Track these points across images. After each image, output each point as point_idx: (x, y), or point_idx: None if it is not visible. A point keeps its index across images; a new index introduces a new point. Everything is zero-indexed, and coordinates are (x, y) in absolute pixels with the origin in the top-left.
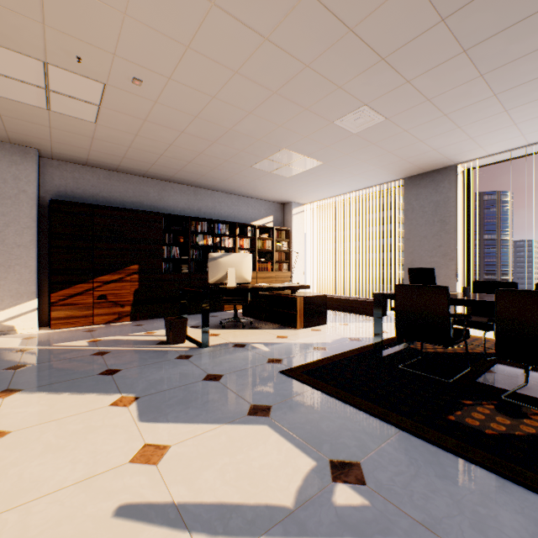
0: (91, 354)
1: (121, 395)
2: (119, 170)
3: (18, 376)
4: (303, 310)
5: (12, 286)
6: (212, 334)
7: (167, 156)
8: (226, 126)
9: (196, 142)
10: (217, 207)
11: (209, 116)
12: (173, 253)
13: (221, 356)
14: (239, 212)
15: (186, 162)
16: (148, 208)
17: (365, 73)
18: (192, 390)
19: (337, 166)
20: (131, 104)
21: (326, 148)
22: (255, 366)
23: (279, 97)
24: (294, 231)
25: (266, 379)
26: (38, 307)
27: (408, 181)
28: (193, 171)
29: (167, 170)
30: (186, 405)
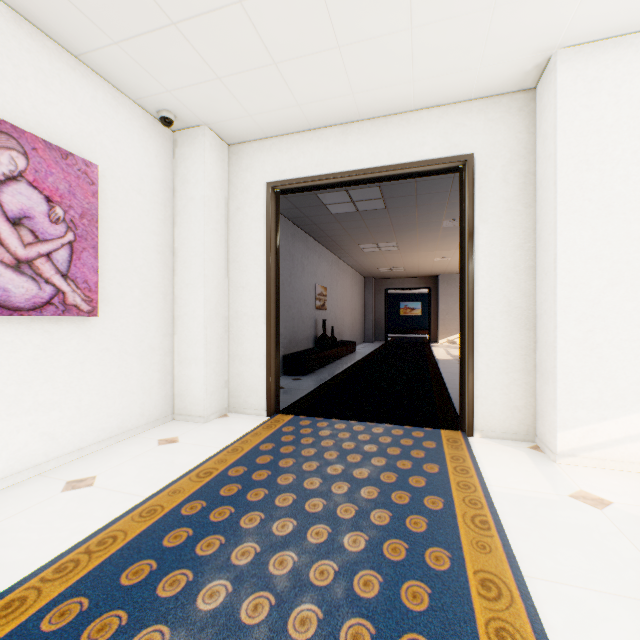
0: None
1: None
2: None
3: None
4: None
5: (455, 326)
6: None
7: None
8: None
9: None
10: None
11: None
12: None
13: None
14: None
15: None
16: None
17: None
18: None
19: None
20: None
21: None
22: None
23: None
24: None
25: None
26: None
27: None
28: None
29: None
30: None
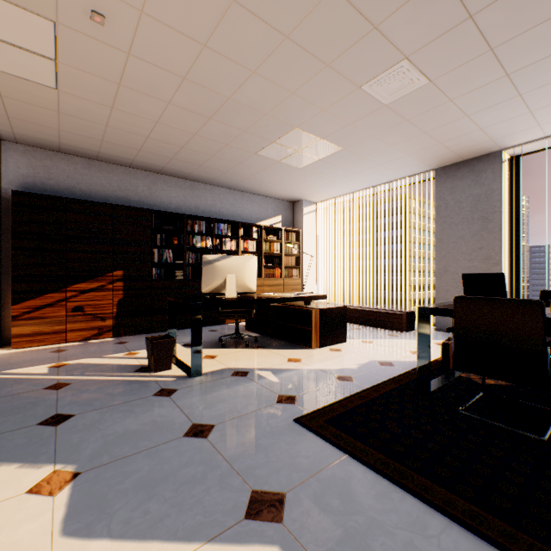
0: (44, 387)
1: (54, 468)
2: (101, 158)
3: None
4: (320, 325)
5: None
6: (207, 356)
7: (155, 139)
8: (224, 94)
9: (187, 118)
10: (218, 204)
11: (201, 77)
12: (165, 257)
13: (215, 390)
14: (243, 210)
15: (178, 147)
16: (136, 205)
17: (413, 1)
18: (164, 457)
19: (359, 153)
20: (97, 58)
21: (348, 127)
22: (260, 408)
23: (292, 44)
24: (305, 233)
25: (276, 434)
26: None
27: (440, 172)
28: (188, 159)
29: (157, 158)
30: (148, 492)
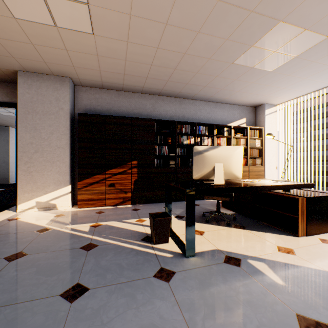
0: (81, 246)
1: None
2: (124, 89)
3: (0, 274)
4: (306, 214)
5: (54, 176)
6: (196, 232)
7: (156, 65)
8: None
9: (180, 37)
10: (197, 113)
11: None
12: (163, 151)
13: (212, 283)
14: (215, 116)
15: (172, 70)
16: (145, 117)
17: None
18: None
19: None
20: None
21: None
22: None
23: None
24: (267, 130)
25: None
26: (71, 191)
27: None
28: (178, 79)
29: (158, 82)
30: None
